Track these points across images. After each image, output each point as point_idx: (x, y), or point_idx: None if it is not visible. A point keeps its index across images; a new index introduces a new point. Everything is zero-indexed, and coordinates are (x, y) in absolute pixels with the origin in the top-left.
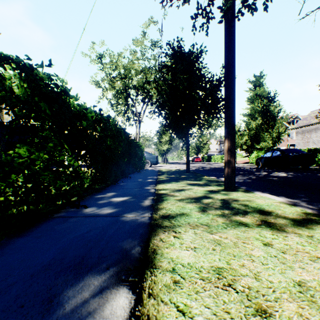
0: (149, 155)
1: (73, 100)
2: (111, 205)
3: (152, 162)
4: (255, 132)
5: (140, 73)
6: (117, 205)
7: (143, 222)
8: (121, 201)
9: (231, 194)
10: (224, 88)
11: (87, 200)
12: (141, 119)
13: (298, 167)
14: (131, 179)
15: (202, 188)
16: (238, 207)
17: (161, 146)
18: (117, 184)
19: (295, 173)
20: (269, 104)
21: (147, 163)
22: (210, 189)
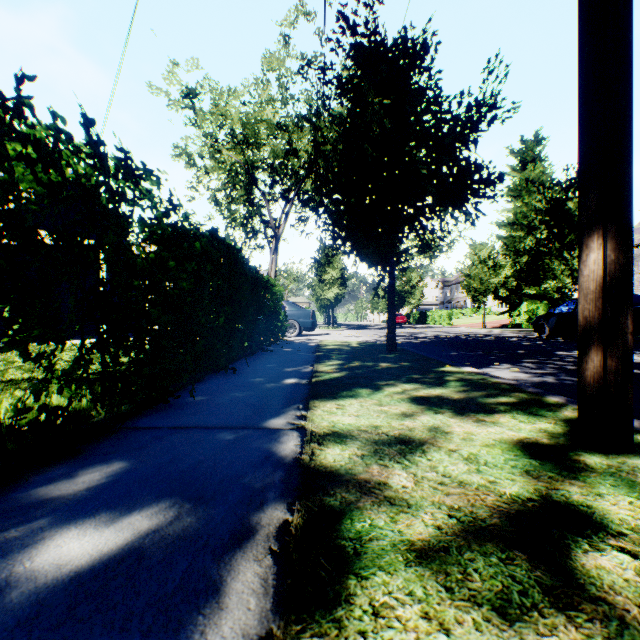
0: (296, 310)
1: None
2: None
3: (303, 326)
4: (532, 258)
5: (277, 131)
6: None
7: None
8: (79, 574)
9: None
10: (581, 27)
11: None
12: (280, 232)
13: (639, 337)
14: (236, 375)
15: (482, 429)
16: None
17: (324, 291)
18: (177, 402)
19: None
20: (564, 195)
21: (292, 328)
22: (520, 437)
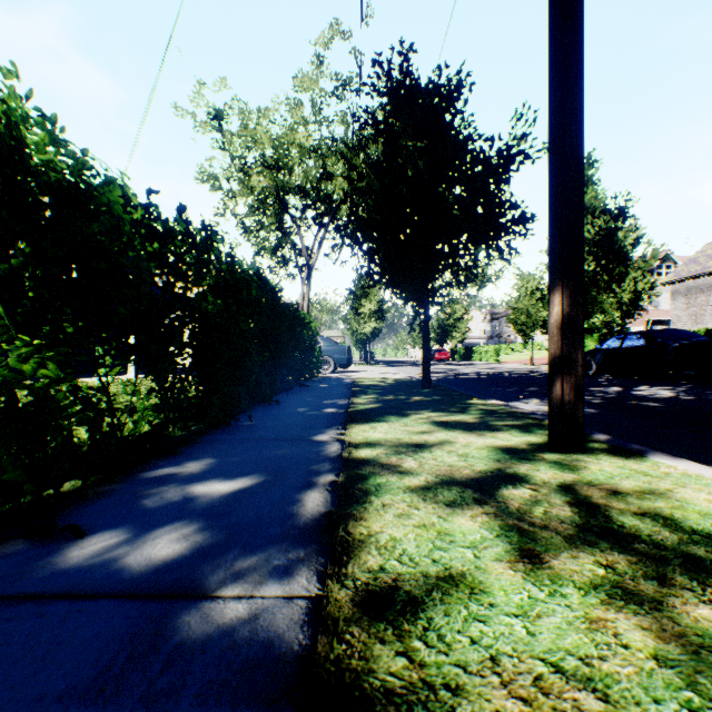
0: (330, 345)
1: (48, 144)
2: (179, 521)
3: (339, 362)
4: None
5: (310, 154)
6: (203, 518)
7: (279, 646)
8: (223, 496)
9: (581, 463)
10: (549, 139)
11: (109, 493)
12: (314, 261)
13: (686, 374)
14: (279, 406)
15: (480, 440)
16: (649, 531)
17: (360, 325)
18: (237, 425)
19: (689, 388)
20: (613, 224)
21: (327, 364)
22: (507, 444)
